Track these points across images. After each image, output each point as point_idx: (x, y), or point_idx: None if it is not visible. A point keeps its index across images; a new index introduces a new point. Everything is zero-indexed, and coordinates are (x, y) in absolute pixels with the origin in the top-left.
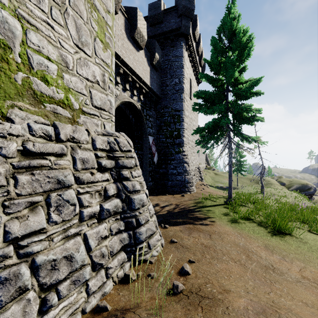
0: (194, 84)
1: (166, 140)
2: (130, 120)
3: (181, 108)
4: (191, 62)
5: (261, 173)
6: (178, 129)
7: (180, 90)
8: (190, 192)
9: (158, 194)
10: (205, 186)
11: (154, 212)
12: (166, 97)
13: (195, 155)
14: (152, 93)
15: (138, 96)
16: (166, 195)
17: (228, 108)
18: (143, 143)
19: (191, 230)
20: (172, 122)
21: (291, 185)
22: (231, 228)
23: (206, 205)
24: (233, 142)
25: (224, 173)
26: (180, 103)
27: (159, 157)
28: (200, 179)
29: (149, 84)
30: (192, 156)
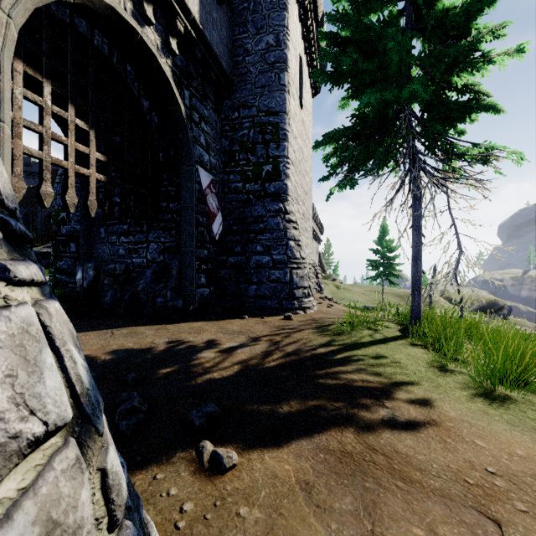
0: (306, 83)
1: (245, 186)
2: (145, 114)
3: (280, 107)
4: (302, 21)
5: (456, 266)
6: (273, 159)
7: (278, 63)
8: (304, 310)
9: (221, 315)
10: (332, 301)
11: (37, 420)
12: (245, 80)
13: (307, 237)
14: (208, 53)
15: (164, 39)
16: (244, 318)
17: (411, 74)
18: (181, 181)
19: (363, 475)
20: (259, 143)
21: (468, 303)
22: (522, 435)
23: (363, 342)
24: (424, 168)
25: (351, 287)
26: (278, 95)
27: (227, 228)
28: (318, 289)
29: (197, 17)
30: (303, 237)
